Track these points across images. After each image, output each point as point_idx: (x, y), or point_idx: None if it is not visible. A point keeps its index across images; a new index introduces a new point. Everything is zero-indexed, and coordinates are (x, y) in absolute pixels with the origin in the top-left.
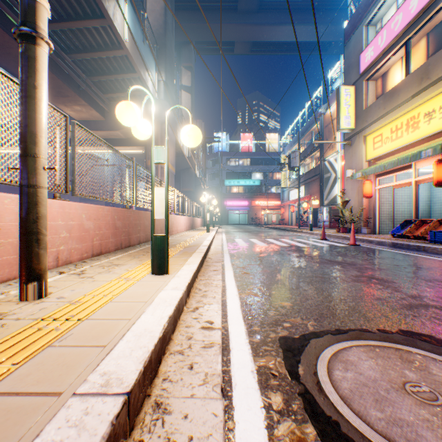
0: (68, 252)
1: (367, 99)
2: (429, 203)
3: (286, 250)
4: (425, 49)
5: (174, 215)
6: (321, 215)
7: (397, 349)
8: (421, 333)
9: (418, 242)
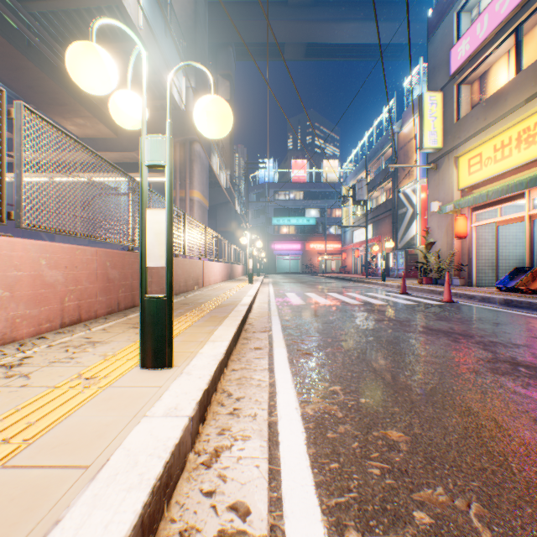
0: (6, 323)
1: (459, 109)
2: None
3: (360, 310)
4: None
5: (205, 261)
6: (395, 262)
7: None
8: None
9: None
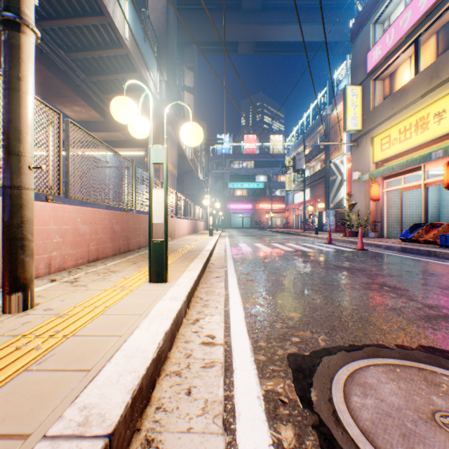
0: (61, 258)
1: (374, 100)
2: (438, 206)
3: (292, 255)
4: (435, 47)
5: (176, 219)
6: (327, 219)
7: (420, 369)
8: (444, 349)
9: (428, 246)
